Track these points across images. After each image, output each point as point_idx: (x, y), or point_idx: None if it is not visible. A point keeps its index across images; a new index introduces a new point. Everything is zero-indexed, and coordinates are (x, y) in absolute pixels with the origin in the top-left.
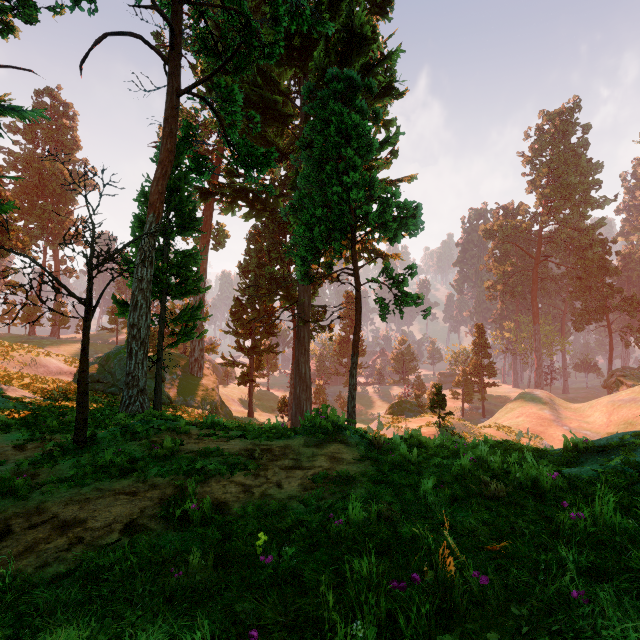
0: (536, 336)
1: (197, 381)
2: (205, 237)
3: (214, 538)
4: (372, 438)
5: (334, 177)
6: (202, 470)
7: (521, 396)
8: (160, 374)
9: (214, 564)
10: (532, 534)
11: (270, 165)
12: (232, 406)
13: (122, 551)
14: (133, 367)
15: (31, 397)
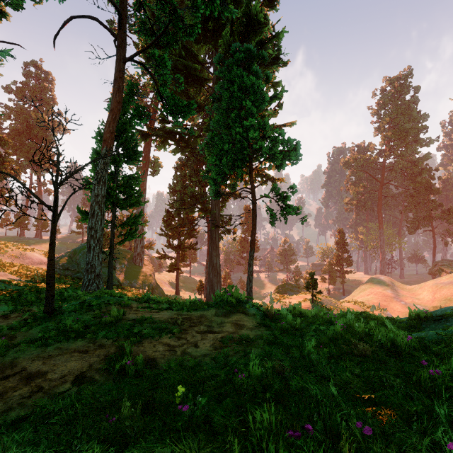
0: (381, 237)
1: (139, 269)
2: (145, 166)
3: (144, 388)
4: (265, 310)
5: (237, 121)
6: (138, 334)
7: (370, 280)
8: (111, 264)
9: (142, 410)
10: (399, 387)
11: (191, 113)
12: (164, 287)
13: (70, 399)
14: (91, 258)
15: (18, 280)
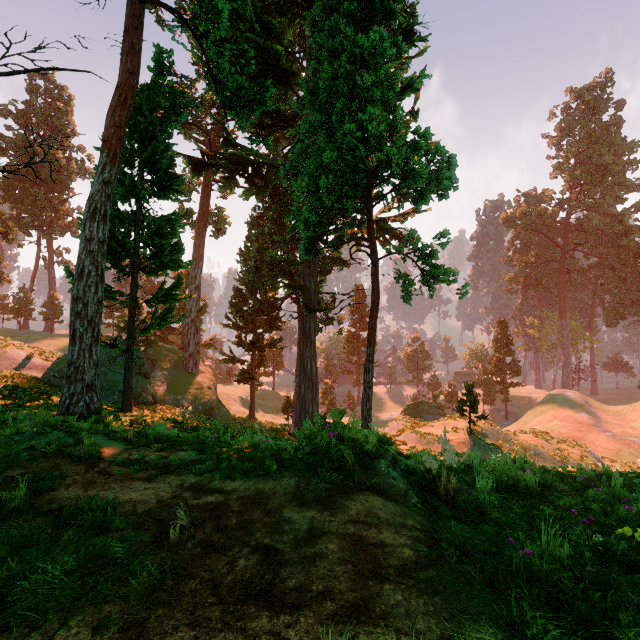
0: (564, 332)
1: (191, 378)
2: (202, 220)
3: None
4: (425, 473)
5: (346, 115)
6: None
7: (551, 397)
8: (130, 367)
9: None
10: None
11: (265, 103)
12: (233, 406)
13: None
14: (76, 355)
15: None
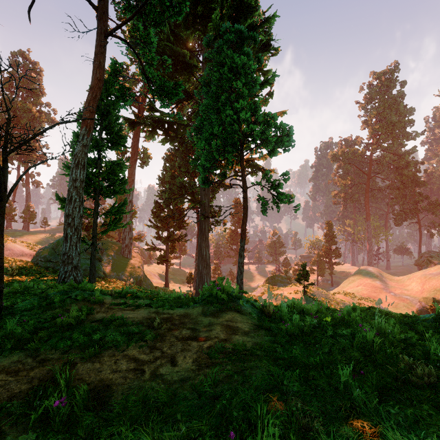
0: (368, 229)
1: (127, 261)
2: (133, 157)
3: None
4: (261, 306)
5: (227, 104)
6: (98, 342)
7: (359, 271)
8: (94, 255)
9: None
10: None
11: (178, 95)
12: (153, 279)
13: None
14: (68, 248)
15: None
